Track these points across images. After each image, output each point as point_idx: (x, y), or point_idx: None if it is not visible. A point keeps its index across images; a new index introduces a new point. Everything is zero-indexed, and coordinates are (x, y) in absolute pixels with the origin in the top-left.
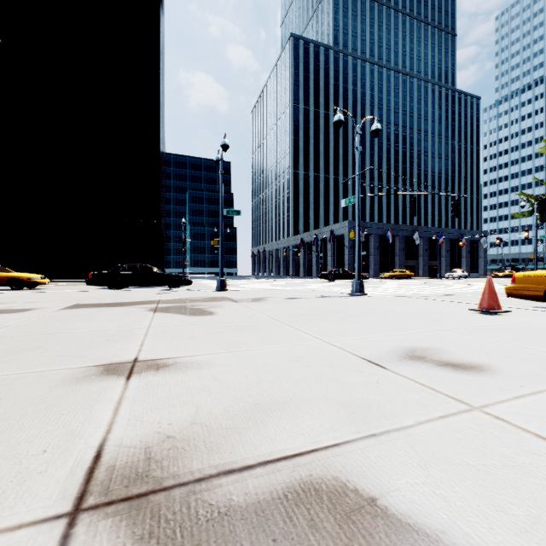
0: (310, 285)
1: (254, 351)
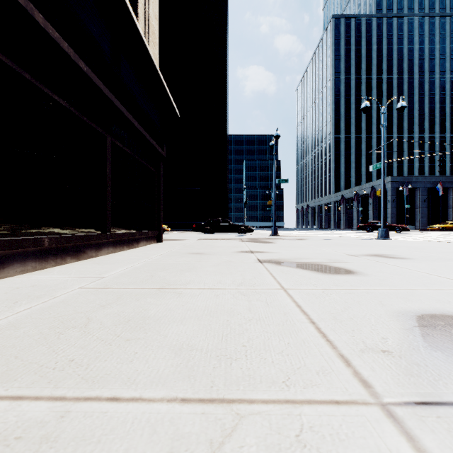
0: (346, 234)
1: (298, 251)
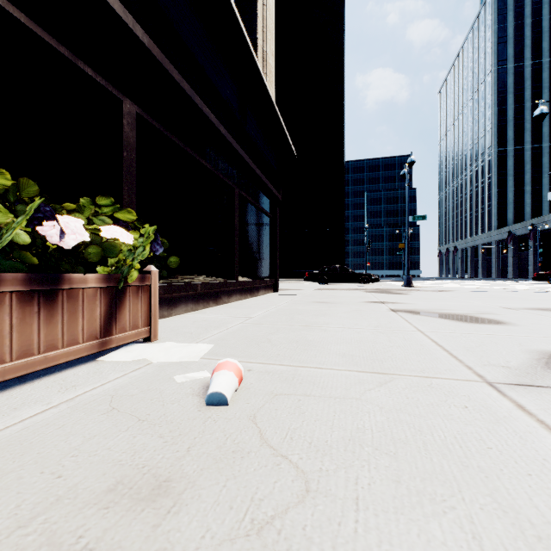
0: (513, 286)
1: (438, 303)
